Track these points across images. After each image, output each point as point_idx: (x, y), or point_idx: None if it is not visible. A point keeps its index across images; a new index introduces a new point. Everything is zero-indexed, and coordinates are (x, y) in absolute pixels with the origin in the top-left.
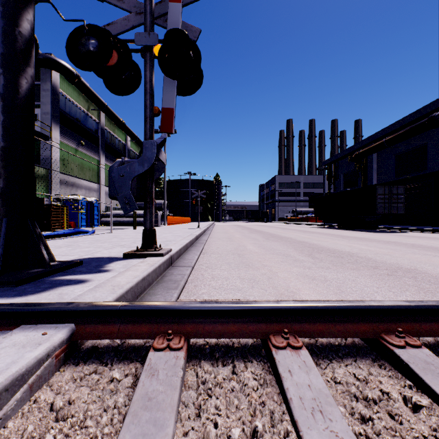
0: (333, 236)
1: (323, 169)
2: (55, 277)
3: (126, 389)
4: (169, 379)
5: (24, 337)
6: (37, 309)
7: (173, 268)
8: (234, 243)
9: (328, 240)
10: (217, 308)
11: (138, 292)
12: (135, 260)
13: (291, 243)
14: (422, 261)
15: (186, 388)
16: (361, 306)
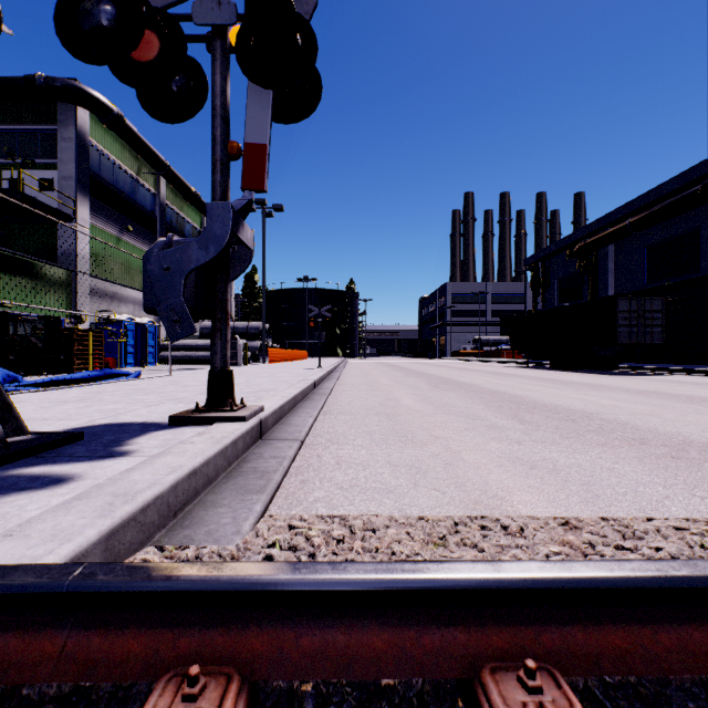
0: (547, 381)
1: (525, 272)
2: (11, 469)
3: None
4: None
5: None
6: None
7: (264, 444)
8: (380, 393)
9: (540, 389)
10: (334, 587)
11: (179, 503)
12: (190, 430)
13: (477, 395)
14: None
15: None
16: None
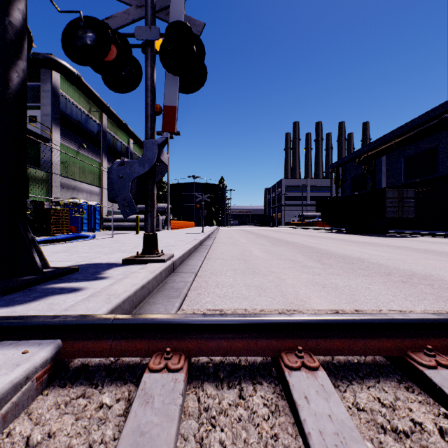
0: (342, 241)
1: (330, 172)
2: (48, 285)
3: (116, 418)
4: (166, 408)
5: (1, 357)
6: (18, 323)
7: (175, 275)
8: (240, 248)
9: (336, 245)
10: (221, 322)
11: (137, 301)
12: (135, 267)
13: (298, 248)
14: (437, 267)
15: (186, 417)
16: (384, 319)
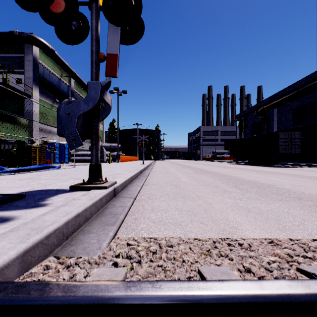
0: (247, 170)
1: (236, 121)
2: None
3: None
4: None
5: None
6: None
7: (116, 199)
8: (171, 175)
9: (245, 173)
10: (153, 301)
11: (69, 231)
12: (79, 193)
13: (216, 176)
14: None
15: None
16: None
